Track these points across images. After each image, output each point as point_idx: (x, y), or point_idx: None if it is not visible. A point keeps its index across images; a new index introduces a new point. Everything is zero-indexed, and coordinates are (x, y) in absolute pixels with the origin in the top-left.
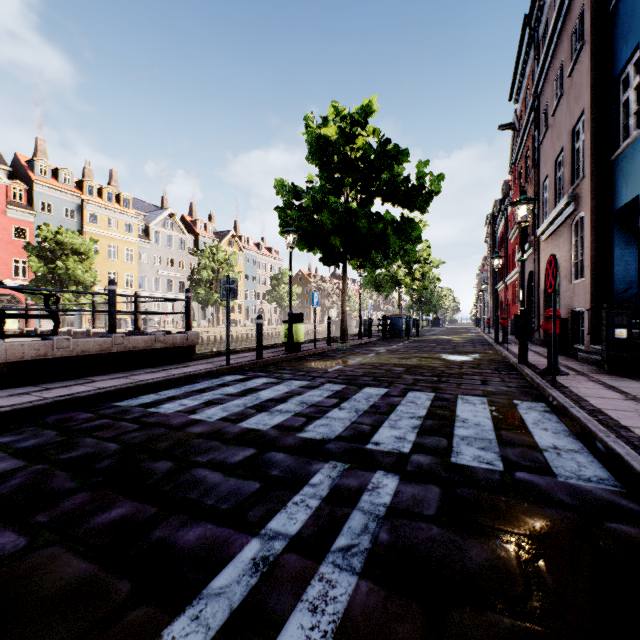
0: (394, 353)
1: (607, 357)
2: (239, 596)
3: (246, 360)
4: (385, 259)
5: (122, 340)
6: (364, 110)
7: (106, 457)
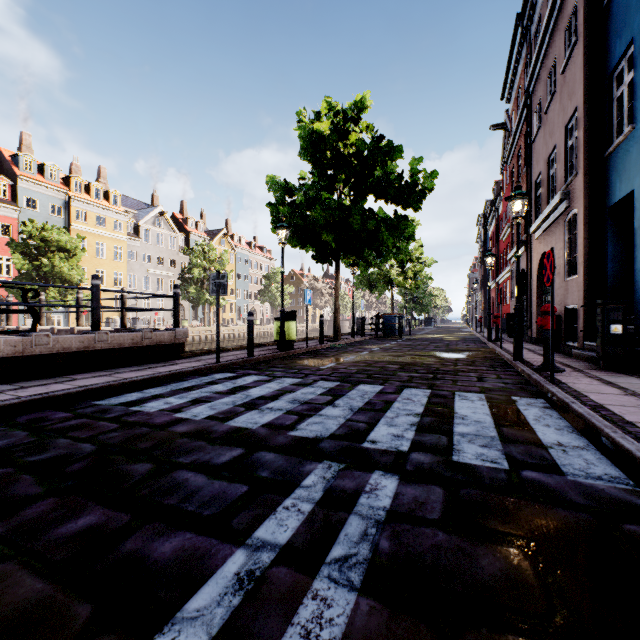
0: (388, 351)
1: (603, 353)
2: (219, 620)
3: (237, 358)
4: (378, 257)
5: (106, 337)
6: (357, 106)
7: (79, 459)
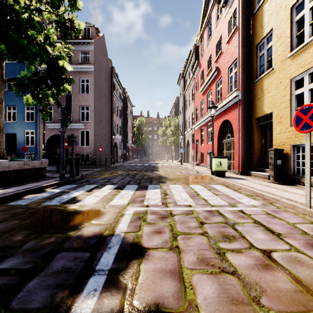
0: None
1: None
2: None
3: None
4: None
5: None
6: None
7: None
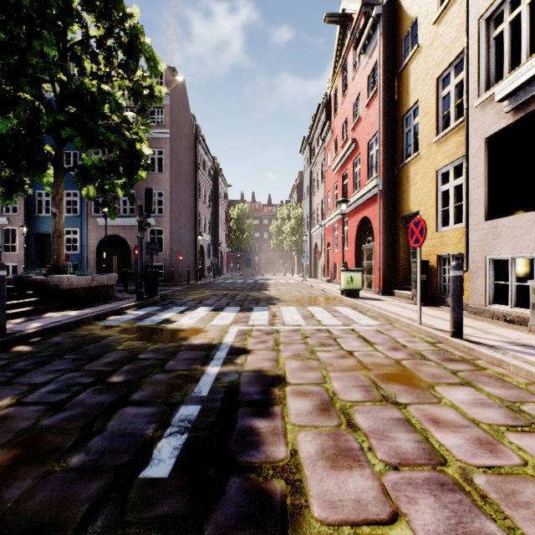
0: None
1: None
2: None
3: None
4: None
5: None
6: None
7: None
